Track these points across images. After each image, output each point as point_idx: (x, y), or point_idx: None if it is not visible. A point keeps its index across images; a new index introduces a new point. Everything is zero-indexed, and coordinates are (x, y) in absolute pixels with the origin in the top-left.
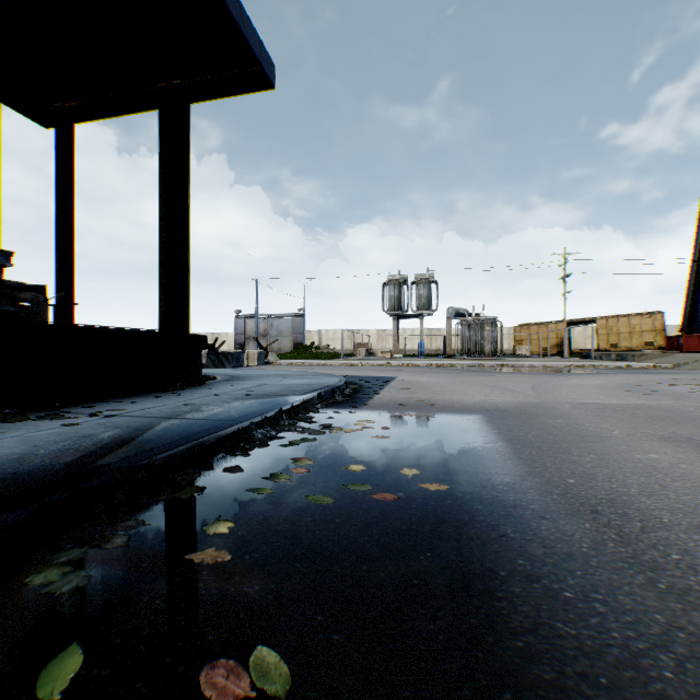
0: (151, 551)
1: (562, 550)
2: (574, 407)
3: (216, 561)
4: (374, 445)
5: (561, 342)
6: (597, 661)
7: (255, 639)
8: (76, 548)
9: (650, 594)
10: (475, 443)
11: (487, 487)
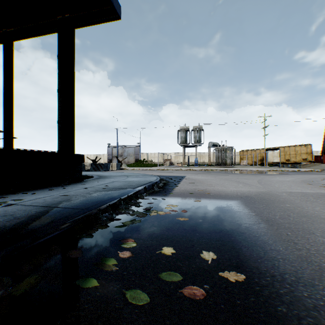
0: None
1: None
2: (289, 195)
3: None
4: (179, 226)
5: (262, 159)
6: None
7: None
8: None
9: None
10: (245, 224)
11: (275, 275)
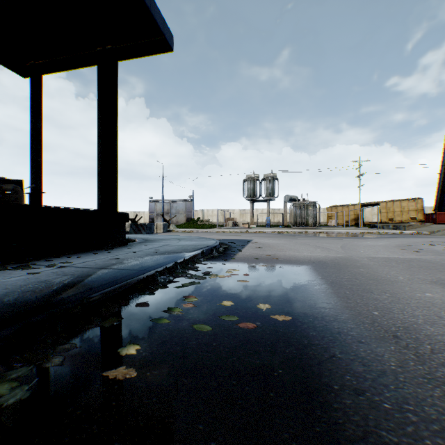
0: (79, 369)
1: (377, 368)
2: (370, 260)
3: (125, 377)
4: (239, 287)
5: (357, 217)
6: None
7: None
8: (24, 366)
9: None
10: (307, 285)
11: (318, 317)
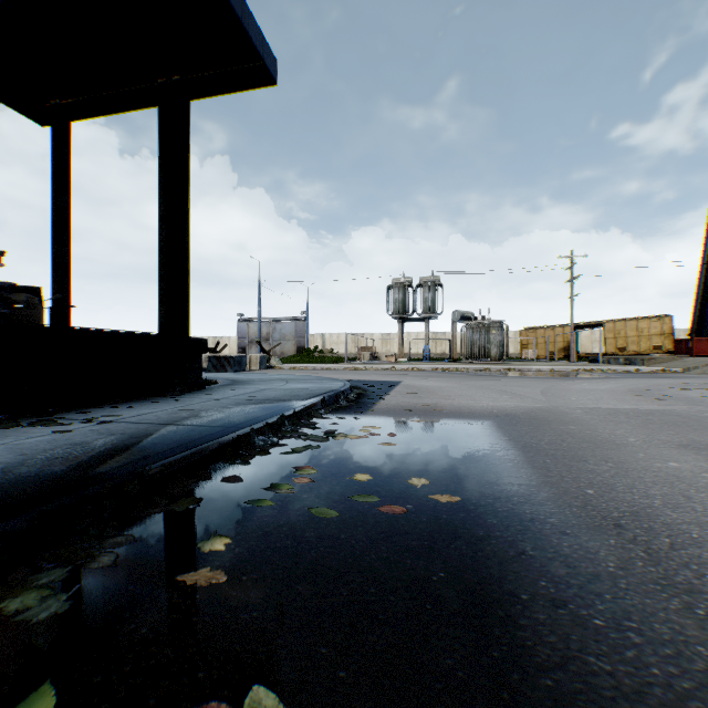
0: (140, 571)
1: (587, 570)
2: (586, 412)
3: (210, 583)
4: (380, 453)
5: (568, 346)
6: (639, 704)
7: (251, 676)
8: (58, 568)
9: (688, 622)
10: (485, 450)
11: (501, 498)
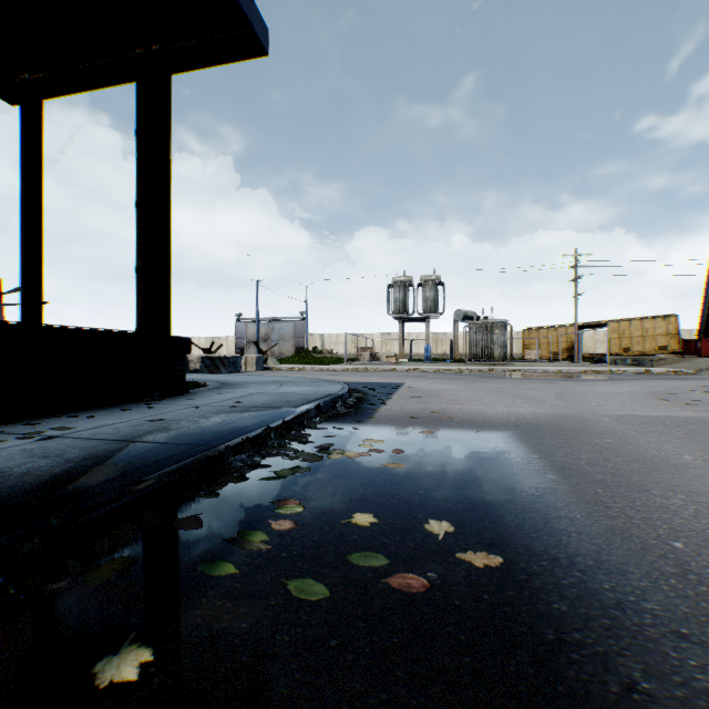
0: None
1: None
2: (616, 421)
3: None
4: (385, 478)
5: (571, 347)
6: None
7: None
8: None
9: None
10: (516, 474)
11: (559, 558)
